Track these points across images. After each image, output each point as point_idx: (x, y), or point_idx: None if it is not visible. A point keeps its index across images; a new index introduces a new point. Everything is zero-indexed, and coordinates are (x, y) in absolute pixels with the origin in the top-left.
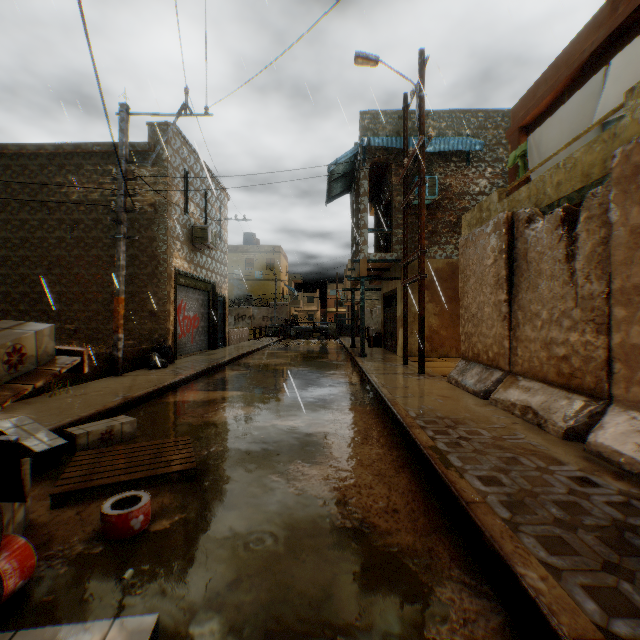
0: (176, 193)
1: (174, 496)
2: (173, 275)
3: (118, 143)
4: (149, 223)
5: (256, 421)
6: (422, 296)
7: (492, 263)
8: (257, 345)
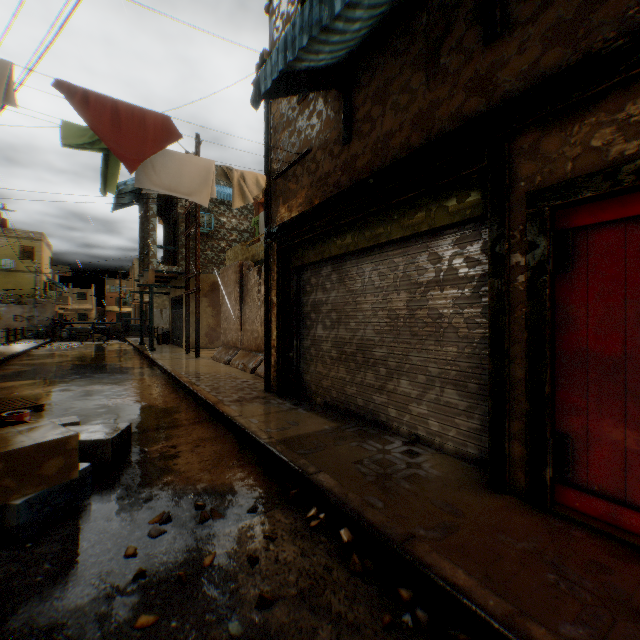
0: None
1: (37, 416)
2: None
3: None
4: None
5: (69, 390)
6: (198, 304)
7: (234, 288)
8: (23, 347)
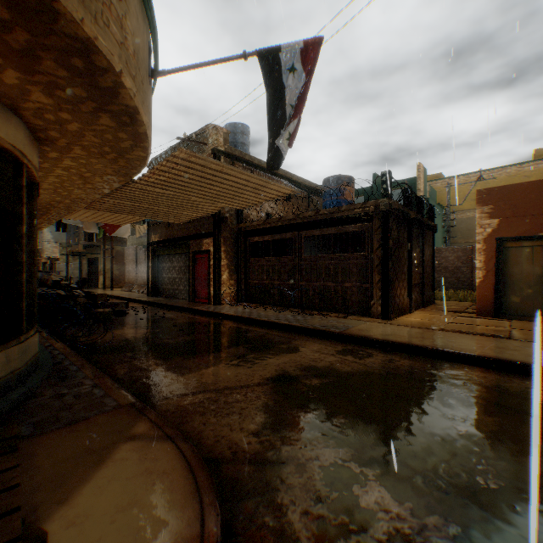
0: None
1: None
2: None
3: None
4: None
5: None
6: (113, 264)
7: (133, 257)
8: None
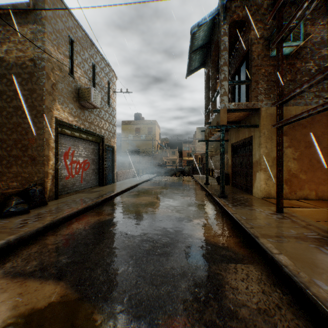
0: (58, 53)
1: None
2: (54, 124)
3: (3, 5)
4: (30, 76)
5: None
6: None
7: None
8: (136, 182)
